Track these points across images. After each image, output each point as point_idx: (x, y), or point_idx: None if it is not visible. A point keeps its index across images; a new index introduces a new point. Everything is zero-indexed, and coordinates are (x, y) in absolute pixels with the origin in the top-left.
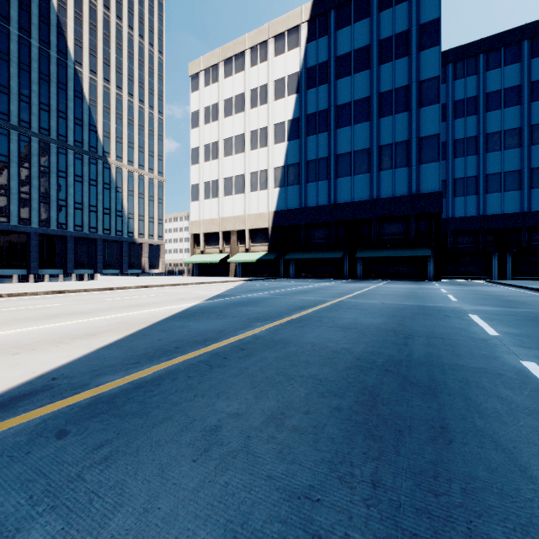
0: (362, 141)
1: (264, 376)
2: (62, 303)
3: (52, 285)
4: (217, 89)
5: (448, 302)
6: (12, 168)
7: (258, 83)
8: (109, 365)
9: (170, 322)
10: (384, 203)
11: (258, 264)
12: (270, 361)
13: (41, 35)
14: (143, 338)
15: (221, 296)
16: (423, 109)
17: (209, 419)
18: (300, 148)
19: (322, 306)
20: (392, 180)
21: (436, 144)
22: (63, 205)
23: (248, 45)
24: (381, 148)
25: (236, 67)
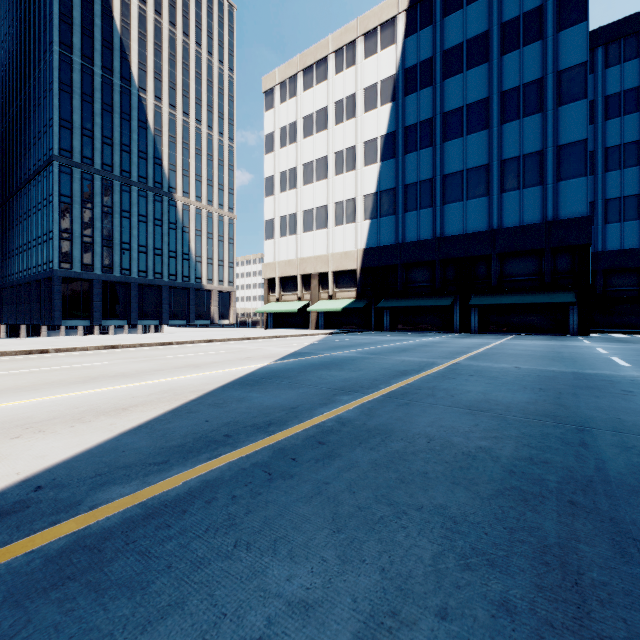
0: (478, 156)
1: (354, 504)
2: (109, 361)
3: (108, 338)
4: (295, 105)
5: (617, 368)
6: (74, 209)
7: (344, 94)
8: (123, 466)
9: (227, 391)
10: (508, 234)
11: (344, 313)
12: (364, 470)
13: (104, 62)
14: (186, 418)
15: (298, 355)
16: (563, 107)
17: (250, 617)
18: (396, 170)
19: (431, 371)
20: (518, 204)
21: (582, 153)
22: (127, 248)
23: (332, 48)
24: (504, 163)
25: (317, 77)
